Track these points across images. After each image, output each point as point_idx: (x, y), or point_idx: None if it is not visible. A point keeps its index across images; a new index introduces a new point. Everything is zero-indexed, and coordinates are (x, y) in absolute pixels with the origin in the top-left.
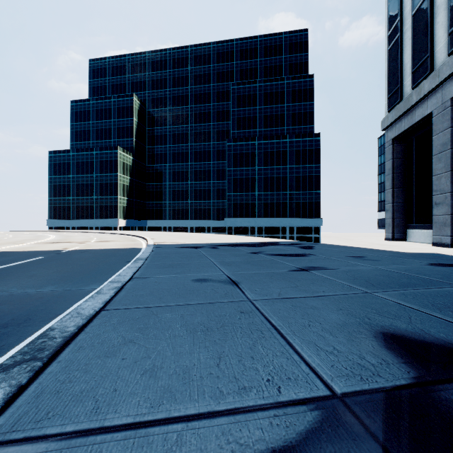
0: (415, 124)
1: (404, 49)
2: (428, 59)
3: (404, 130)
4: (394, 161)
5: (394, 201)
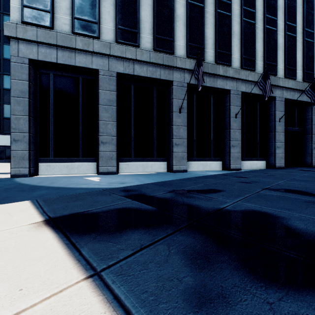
0: (72, 66)
1: None
2: (97, 26)
3: (57, 62)
4: (31, 86)
5: (31, 131)
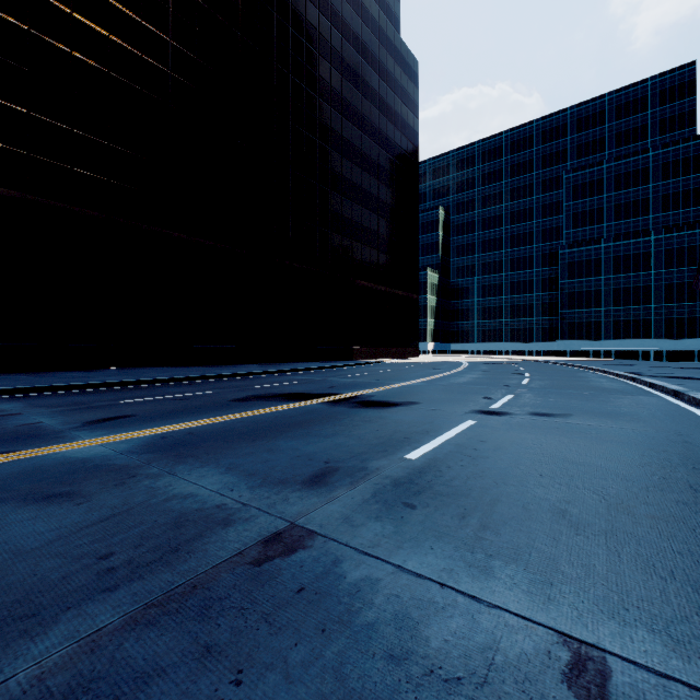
0: None
1: None
2: None
3: None
4: None
5: None
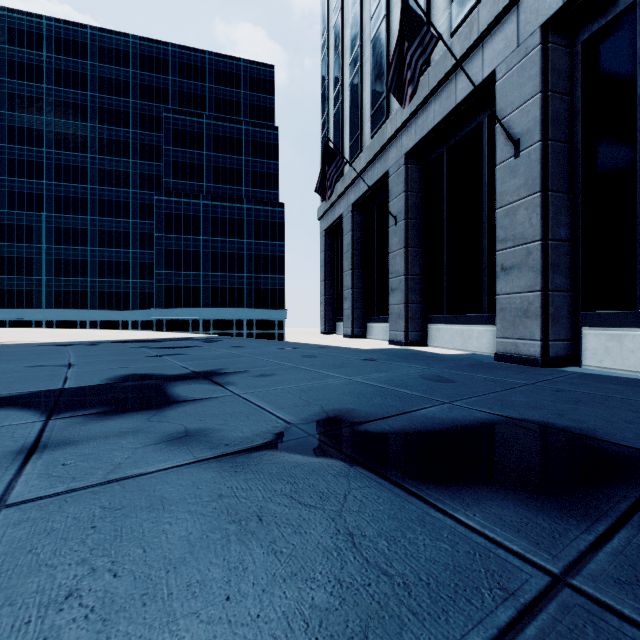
0: (337, 221)
1: (330, 144)
2: None
3: (330, 224)
4: (326, 253)
5: (326, 294)
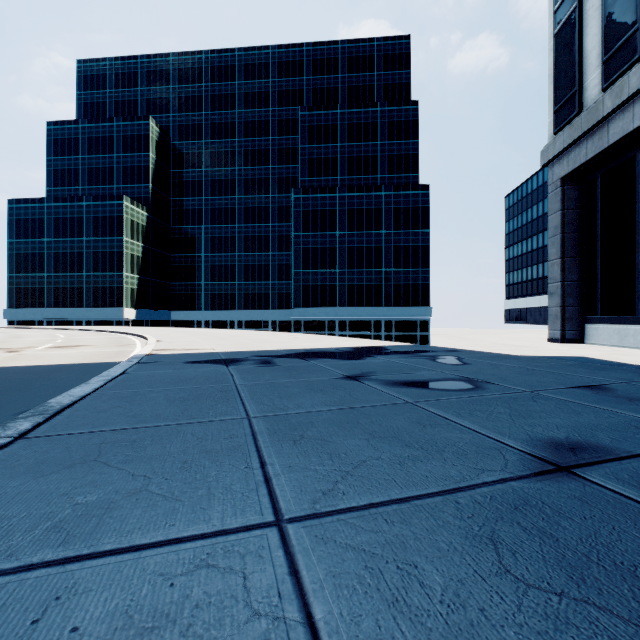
0: (607, 150)
1: (586, 27)
2: (637, 34)
3: (585, 161)
4: (565, 214)
5: (565, 278)
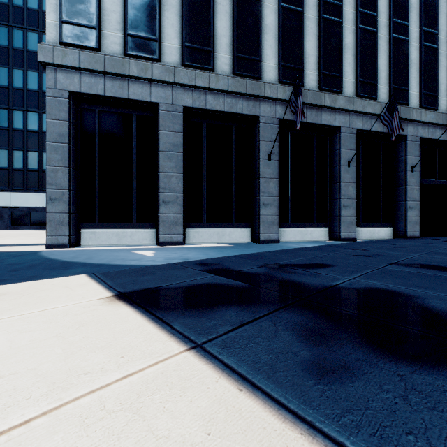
0: (124, 100)
1: None
2: (157, 44)
3: (104, 95)
4: (71, 127)
5: (71, 187)
